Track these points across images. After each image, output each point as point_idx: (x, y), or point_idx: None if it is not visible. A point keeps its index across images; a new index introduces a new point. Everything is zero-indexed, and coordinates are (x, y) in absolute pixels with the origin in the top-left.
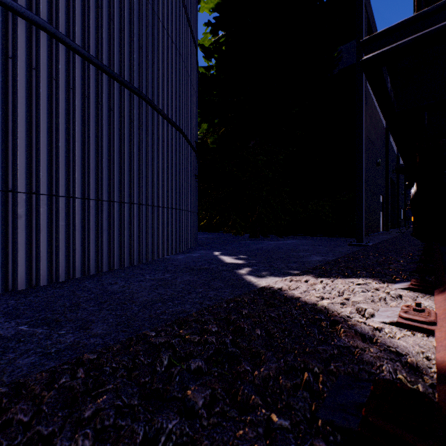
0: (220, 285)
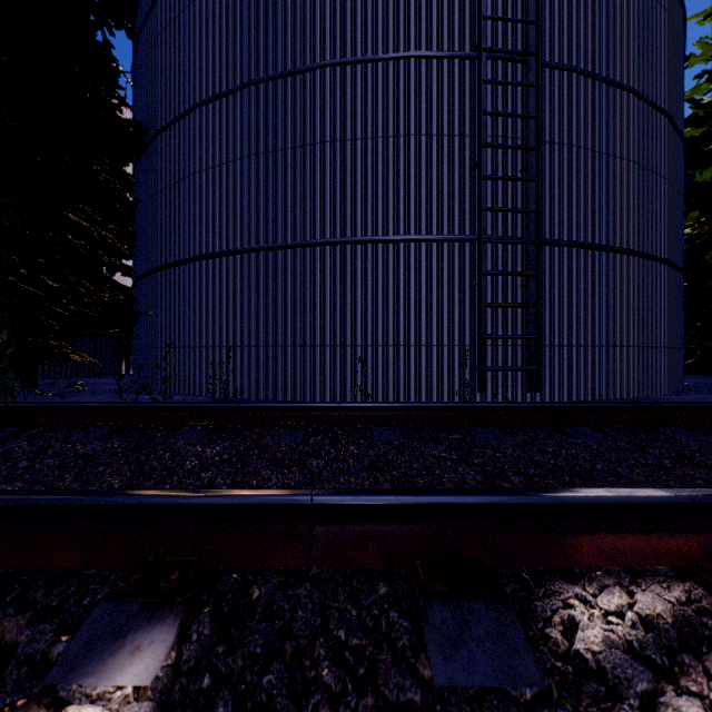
0: None
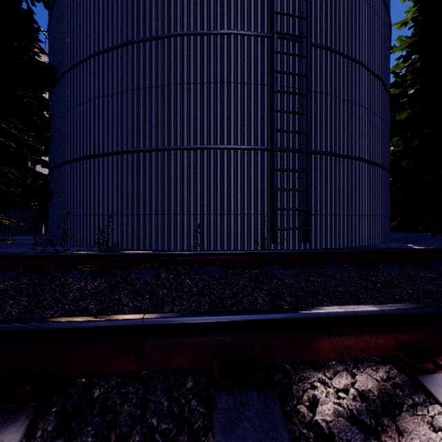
0: None
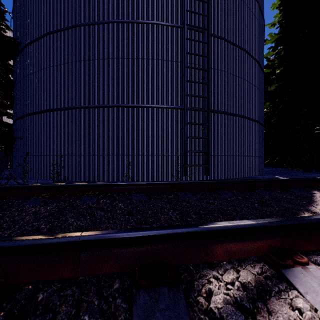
0: None
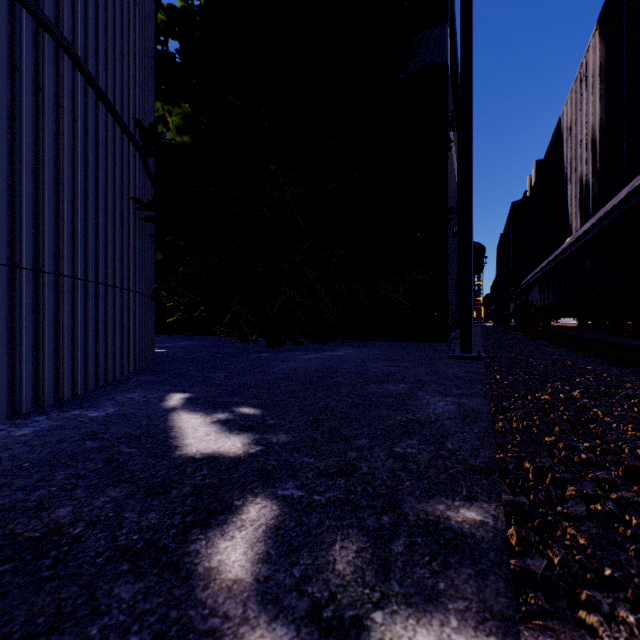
0: None
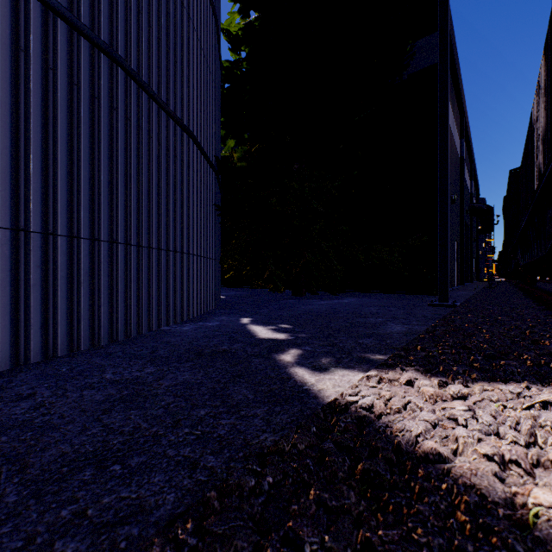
0: (245, 395)
